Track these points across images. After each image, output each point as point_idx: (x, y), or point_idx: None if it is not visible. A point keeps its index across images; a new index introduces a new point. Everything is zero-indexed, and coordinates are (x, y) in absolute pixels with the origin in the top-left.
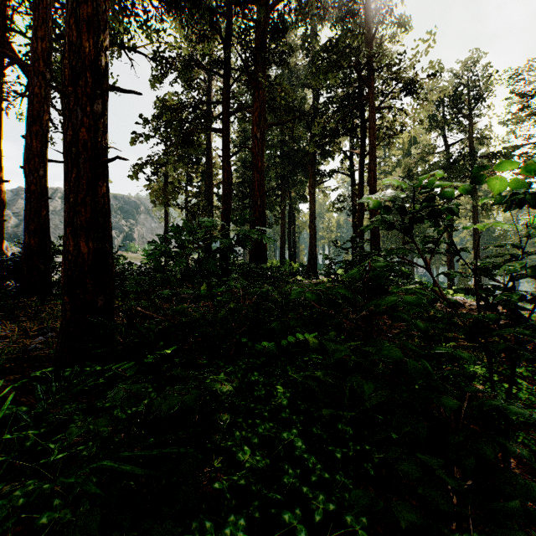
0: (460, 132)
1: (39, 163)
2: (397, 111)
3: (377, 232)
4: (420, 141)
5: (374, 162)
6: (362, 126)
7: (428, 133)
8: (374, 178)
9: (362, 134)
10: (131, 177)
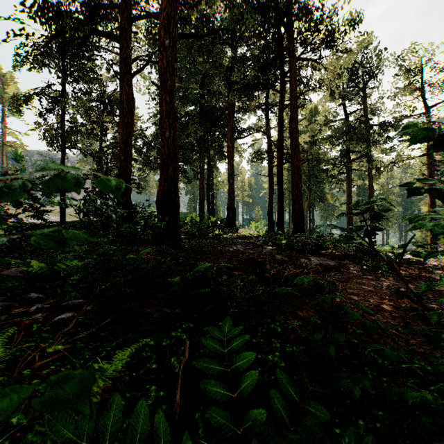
0: (357, 103)
1: None
2: (317, 63)
3: (300, 184)
4: (323, 110)
5: (297, 110)
6: (281, 80)
7: (333, 100)
8: (297, 128)
9: (281, 87)
10: (11, 109)
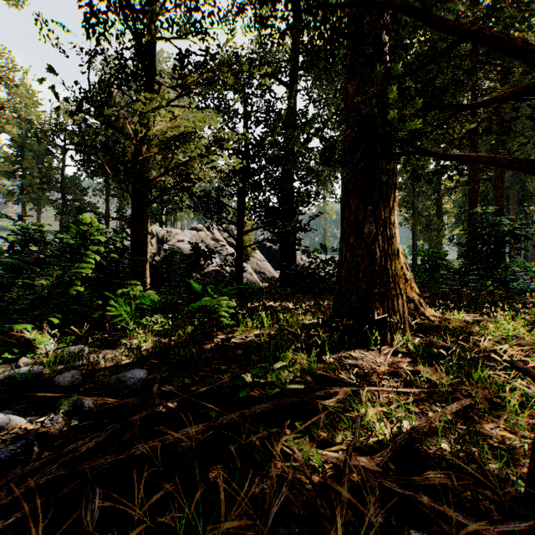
0: None
1: None
2: None
3: None
4: None
5: None
6: None
7: None
8: None
9: None
10: None
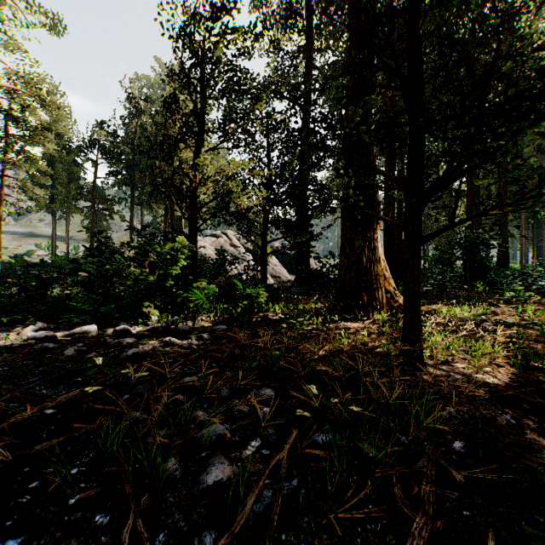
0: None
1: (400, 232)
2: None
3: None
4: None
5: None
6: None
7: None
8: None
9: None
10: None
